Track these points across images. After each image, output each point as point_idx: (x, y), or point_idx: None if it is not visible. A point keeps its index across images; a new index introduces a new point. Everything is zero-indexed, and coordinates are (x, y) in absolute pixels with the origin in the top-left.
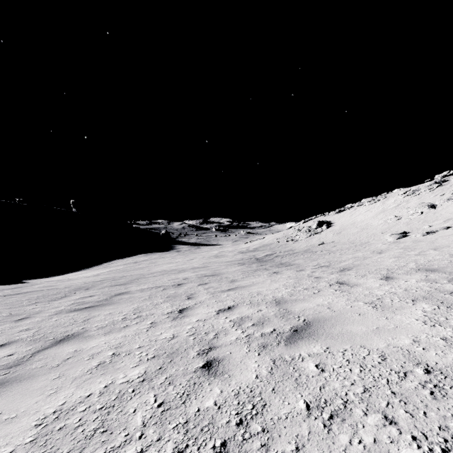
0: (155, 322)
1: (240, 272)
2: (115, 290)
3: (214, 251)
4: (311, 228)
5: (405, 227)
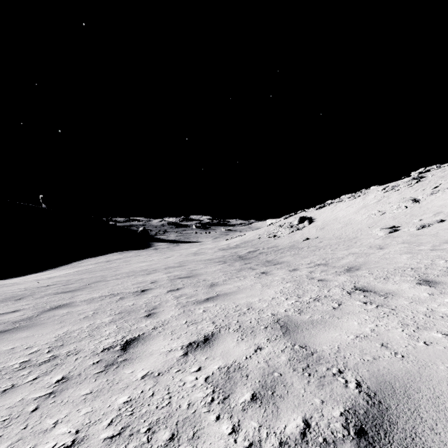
0: (68, 377)
1: (221, 272)
2: (55, 301)
3: (194, 248)
4: (293, 224)
5: (392, 221)
